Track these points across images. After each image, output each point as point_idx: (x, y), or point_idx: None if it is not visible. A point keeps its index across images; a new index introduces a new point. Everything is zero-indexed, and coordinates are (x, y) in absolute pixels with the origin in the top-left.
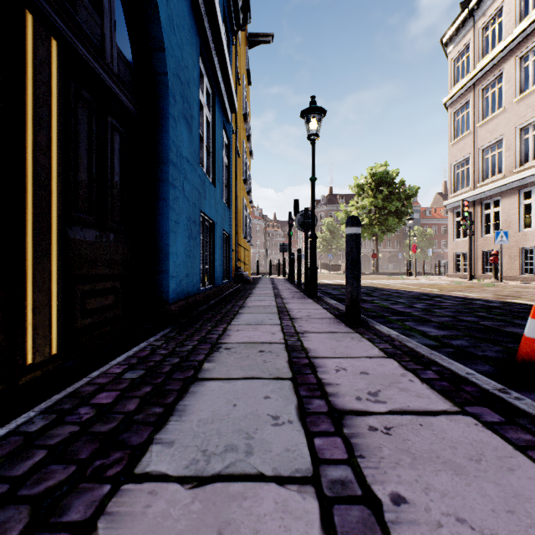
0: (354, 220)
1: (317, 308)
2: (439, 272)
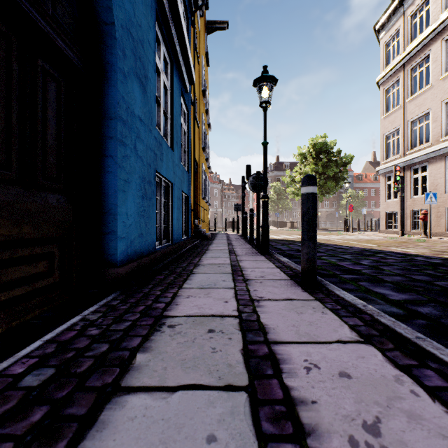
0: (311, 179)
1: (270, 267)
2: (371, 229)
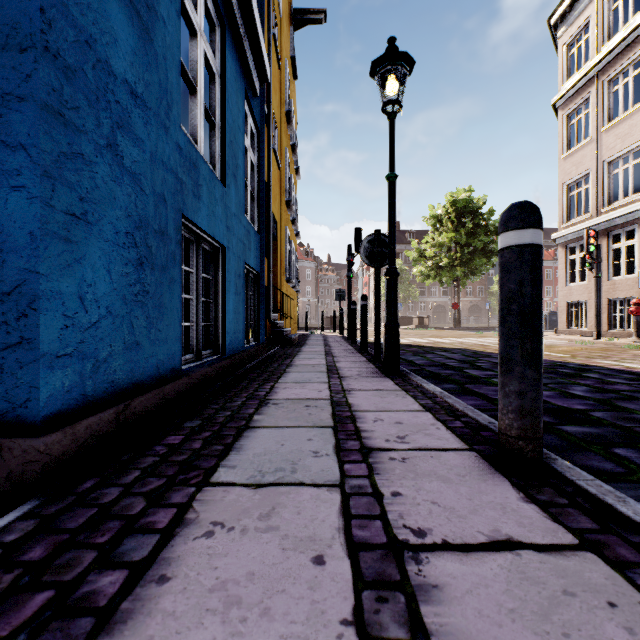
0: (529, 210)
1: (411, 409)
2: None
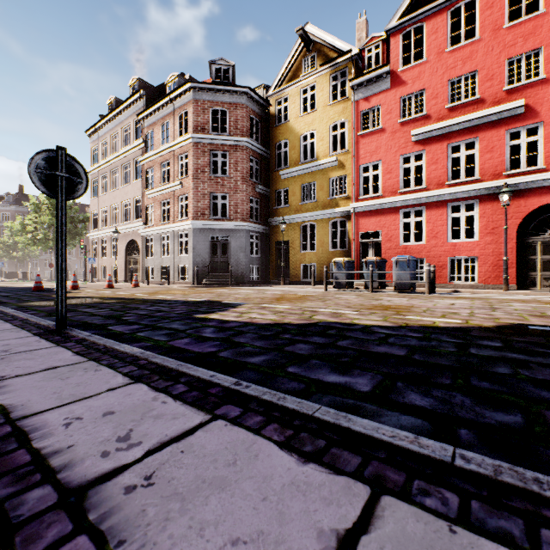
0: None
1: None
2: None
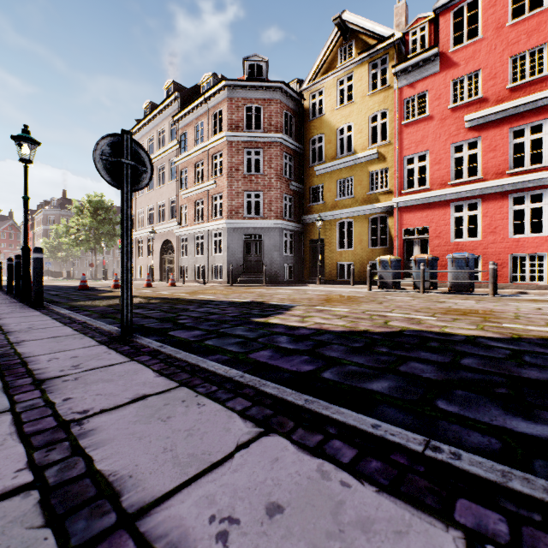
0: (0, 263)
1: None
2: None
